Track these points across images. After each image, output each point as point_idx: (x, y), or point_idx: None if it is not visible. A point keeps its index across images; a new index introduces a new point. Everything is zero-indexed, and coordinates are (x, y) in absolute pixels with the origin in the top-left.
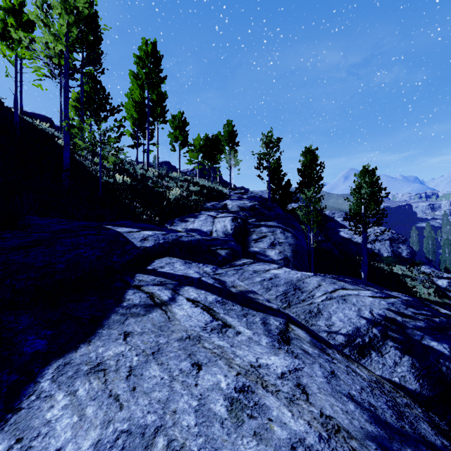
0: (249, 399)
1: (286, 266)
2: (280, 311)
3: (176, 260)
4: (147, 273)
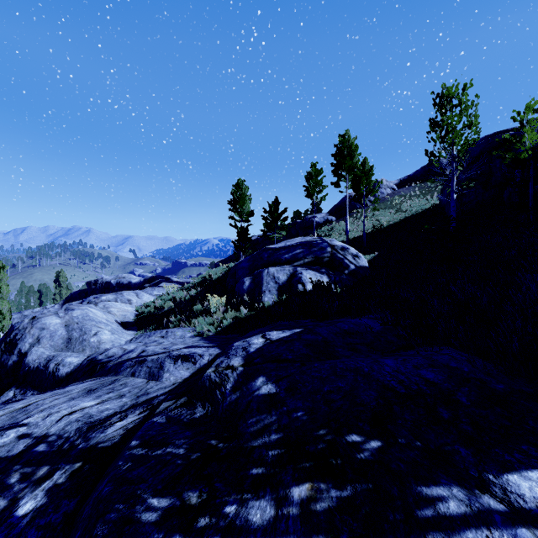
0: (160, 343)
1: (3, 472)
2: (137, 358)
3: (205, 353)
4: (211, 346)
